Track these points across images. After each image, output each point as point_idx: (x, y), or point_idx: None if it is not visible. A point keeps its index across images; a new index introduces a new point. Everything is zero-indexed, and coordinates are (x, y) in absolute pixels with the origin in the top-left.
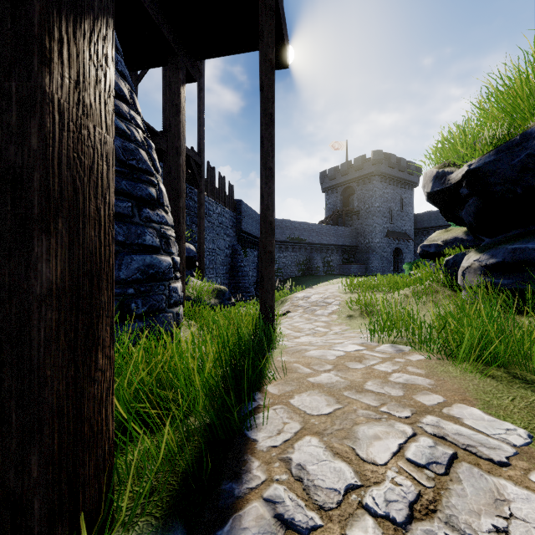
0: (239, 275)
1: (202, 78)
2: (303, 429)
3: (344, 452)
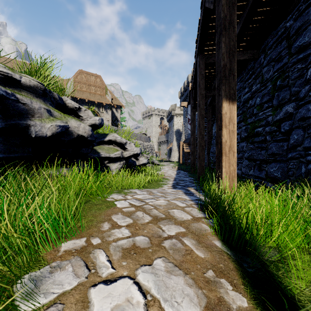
0: None
1: None
2: (183, 207)
3: (171, 202)
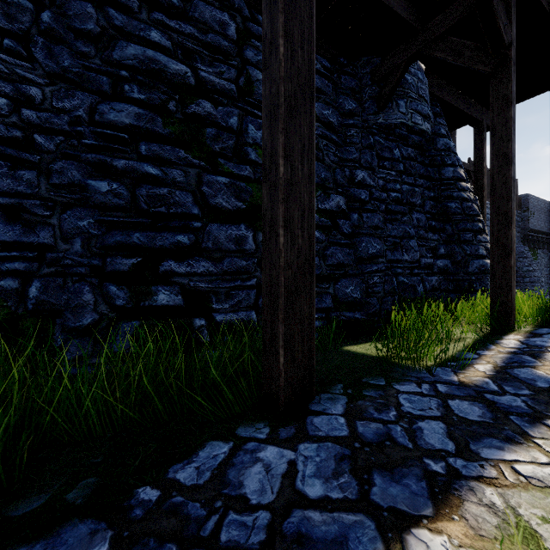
0: (525, 281)
1: None
2: None
3: None
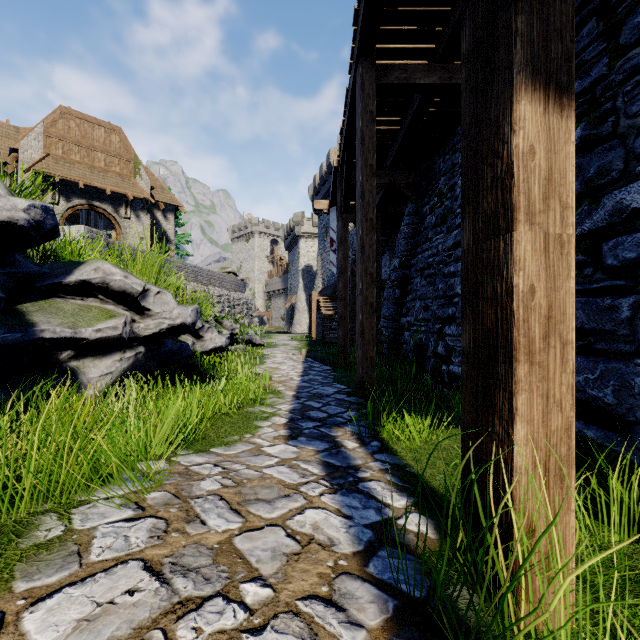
0: None
1: None
2: None
3: None
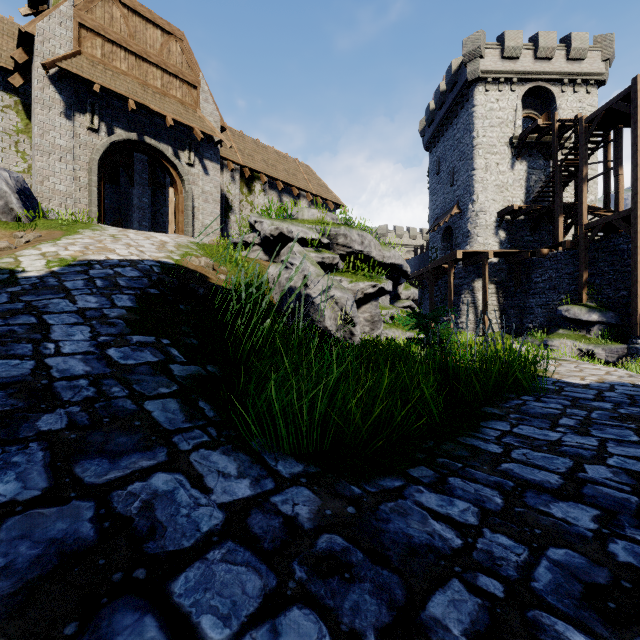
0: None
1: (632, 119)
2: None
3: None
